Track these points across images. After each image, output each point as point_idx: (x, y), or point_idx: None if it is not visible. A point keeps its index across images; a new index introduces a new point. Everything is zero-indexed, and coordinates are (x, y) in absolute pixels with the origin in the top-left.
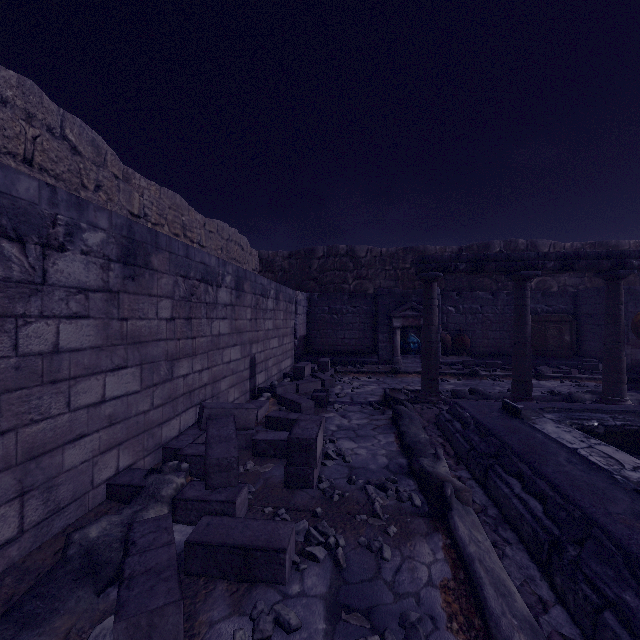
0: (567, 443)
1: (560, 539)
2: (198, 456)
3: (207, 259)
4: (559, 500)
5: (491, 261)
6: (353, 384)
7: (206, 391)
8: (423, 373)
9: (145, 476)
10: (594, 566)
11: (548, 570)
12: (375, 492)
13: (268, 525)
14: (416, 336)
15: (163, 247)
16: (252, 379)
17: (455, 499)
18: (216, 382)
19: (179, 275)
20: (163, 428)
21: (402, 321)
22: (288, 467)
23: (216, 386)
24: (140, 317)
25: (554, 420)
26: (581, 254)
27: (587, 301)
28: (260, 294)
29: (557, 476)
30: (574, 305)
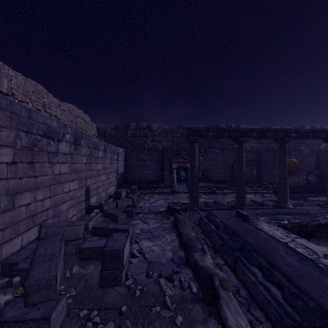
0: (280, 238)
1: (302, 325)
2: None
3: (49, 121)
4: (294, 290)
5: (226, 131)
6: (150, 200)
7: (48, 213)
8: (190, 194)
9: None
10: None
11: None
12: (165, 284)
13: None
14: (184, 172)
15: (3, 107)
16: (87, 201)
17: (221, 288)
18: (57, 206)
19: (21, 130)
20: (3, 247)
21: (177, 164)
22: (102, 272)
23: (57, 209)
24: None
25: (266, 221)
26: (269, 129)
27: (264, 155)
28: (93, 148)
29: (286, 268)
30: (258, 156)
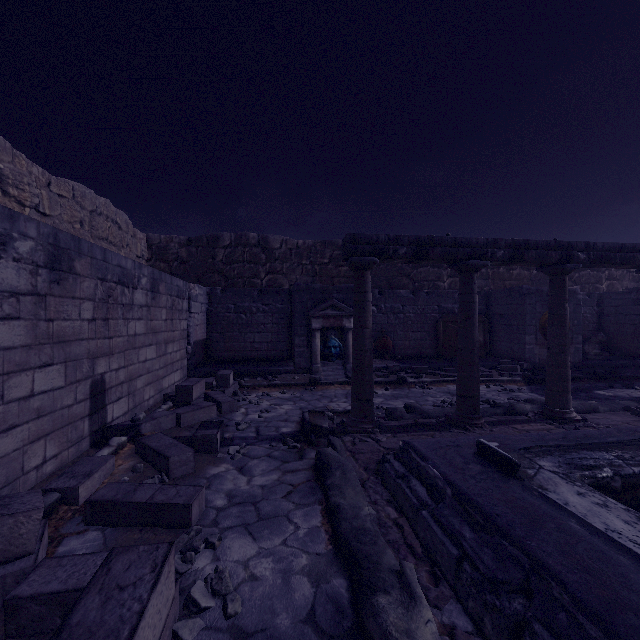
0: (638, 548)
1: None
2: None
3: None
4: None
5: (436, 246)
6: (262, 404)
7: None
8: (354, 392)
9: None
10: None
11: None
12: None
13: None
14: (338, 339)
15: None
16: (97, 414)
17: None
18: None
19: None
20: None
21: (322, 322)
22: None
23: None
24: None
25: (560, 474)
26: (531, 243)
27: (499, 301)
28: (117, 281)
29: None
30: (486, 305)
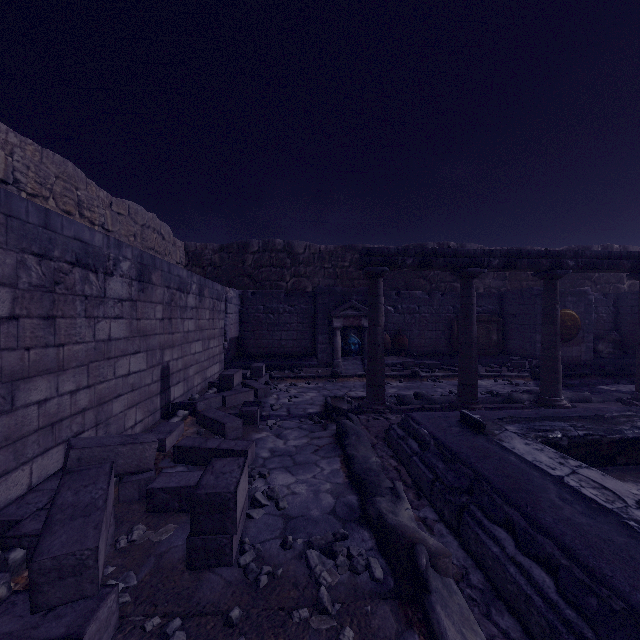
0: (548, 469)
1: None
2: None
3: (87, 235)
4: (581, 575)
5: (439, 256)
6: (290, 392)
7: (85, 419)
8: (368, 379)
9: None
10: None
11: None
12: (320, 561)
13: None
14: (357, 337)
15: None
16: (164, 393)
17: (431, 570)
18: (104, 404)
19: (29, 252)
20: None
21: (343, 321)
22: (192, 538)
23: (104, 409)
24: None
25: (519, 434)
26: (523, 252)
27: (512, 302)
28: (177, 288)
29: (563, 529)
30: (500, 306)
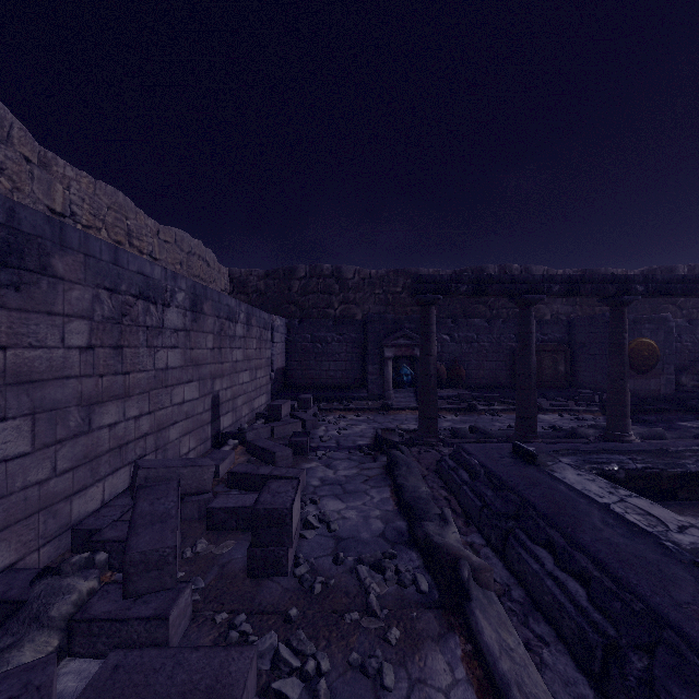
0: (596, 497)
1: (618, 643)
2: (122, 541)
3: (148, 269)
4: (609, 584)
5: (494, 283)
6: (339, 424)
7: (146, 443)
8: (420, 411)
9: (32, 582)
10: (677, 692)
11: (604, 687)
12: (369, 575)
13: (214, 657)
14: (409, 367)
15: (74, 246)
16: (215, 423)
17: (473, 582)
18: (162, 430)
19: (102, 287)
20: (74, 501)
21: (394, 351)
22: (252, 549)
23: (162, 435)
24: (31, 345)
25: (572, 465)
26: (587, 277)
27: (581, 330)
28: (226, 317)
29: (599, 547)
30: (568, 334)
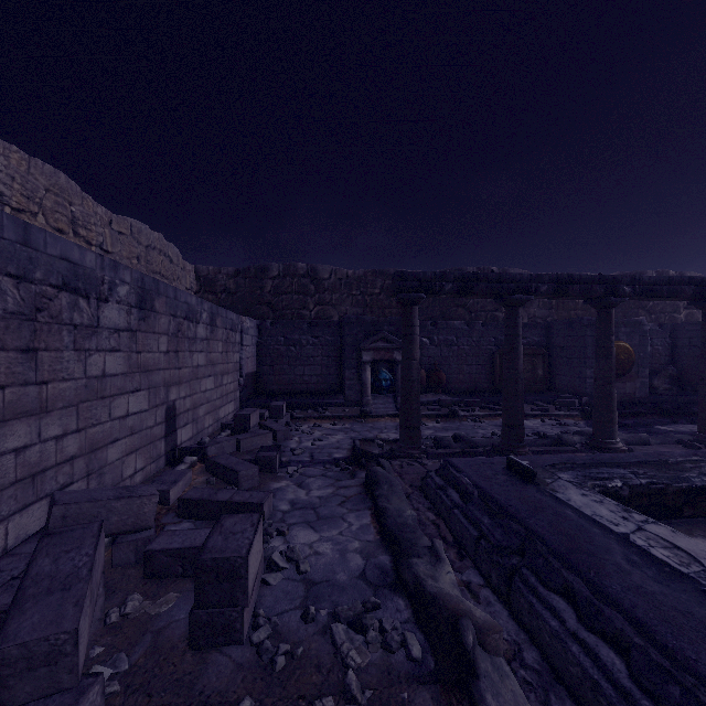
0: (610, 525)
1: None
2: None
3: (76, 254)
4: (658, 658)
5: (481, 281)
6: (314, 434)
7: (74, 468)
8: (402, 420)
9: None
10: None
11: None
12: (347, 637)
13: None
14: (388, 372)
15: None
16: (170, 437)
17: (479, 648)
18: (97, 450)
19: (4, 273)
20: None
21: (373, 354)
22: (196, 612)
23: (97, 457)
24: None
25: (574, 483)
26: (575, 277)
27: (559, 333)
28: (184, 317)
29: (634, 600)
30: (547, 337)
